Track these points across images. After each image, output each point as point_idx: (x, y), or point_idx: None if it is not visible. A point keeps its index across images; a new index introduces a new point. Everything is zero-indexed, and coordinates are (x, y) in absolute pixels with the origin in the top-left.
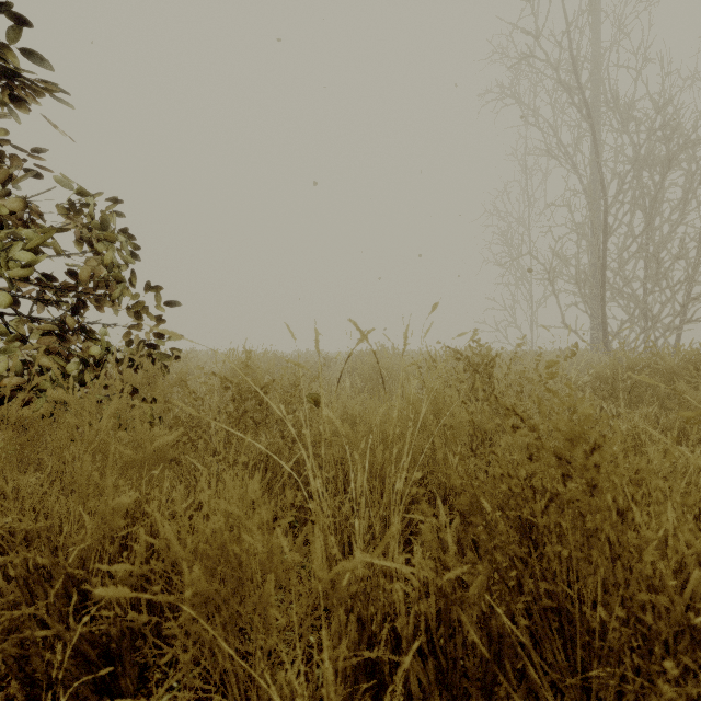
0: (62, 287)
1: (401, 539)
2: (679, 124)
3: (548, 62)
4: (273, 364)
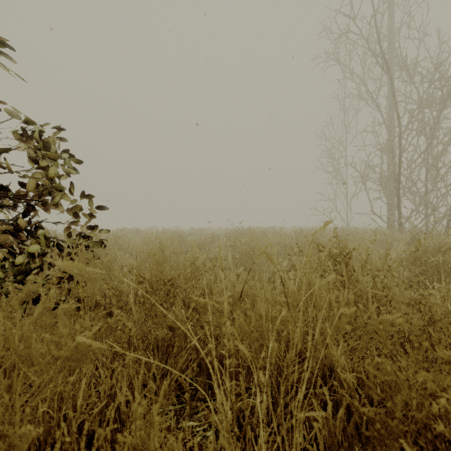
0: (14, 195)
1: (302, 450)
2: (450, 76)
3: (361, 36)
4: (177, 246)
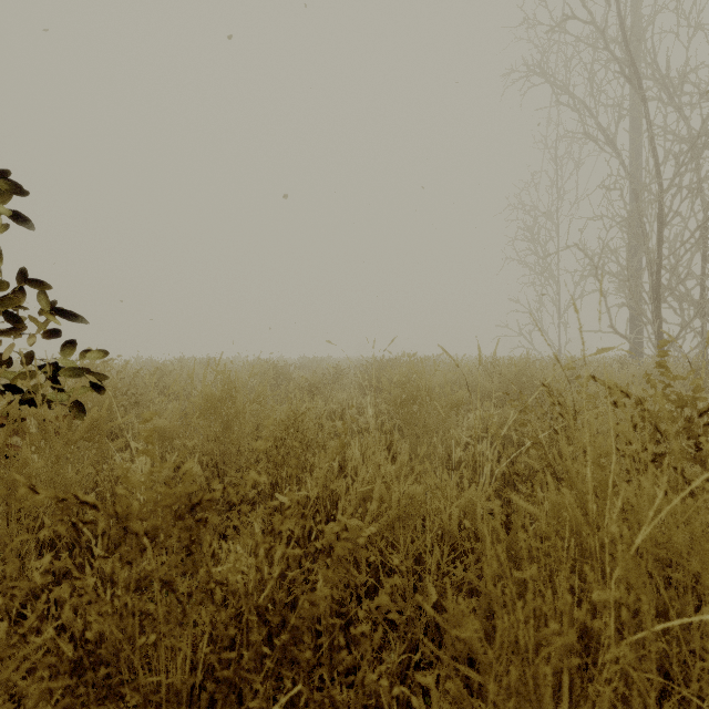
0: None
1: None
2: None
3: (593, 24)
4: (264, 388)
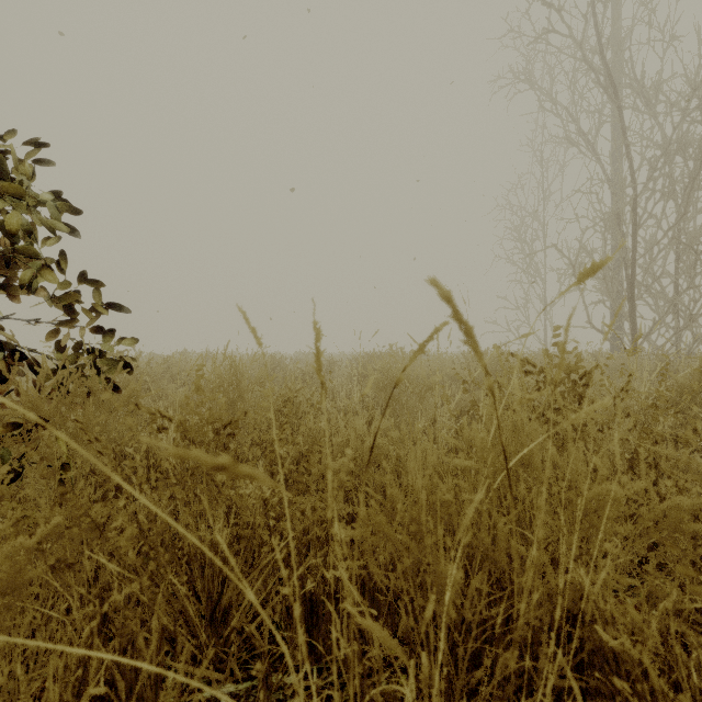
0: None
1: None
2: None
3: (572, 37)
4: (264, 372)
